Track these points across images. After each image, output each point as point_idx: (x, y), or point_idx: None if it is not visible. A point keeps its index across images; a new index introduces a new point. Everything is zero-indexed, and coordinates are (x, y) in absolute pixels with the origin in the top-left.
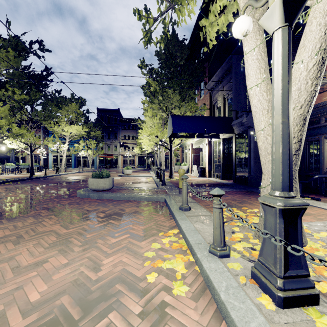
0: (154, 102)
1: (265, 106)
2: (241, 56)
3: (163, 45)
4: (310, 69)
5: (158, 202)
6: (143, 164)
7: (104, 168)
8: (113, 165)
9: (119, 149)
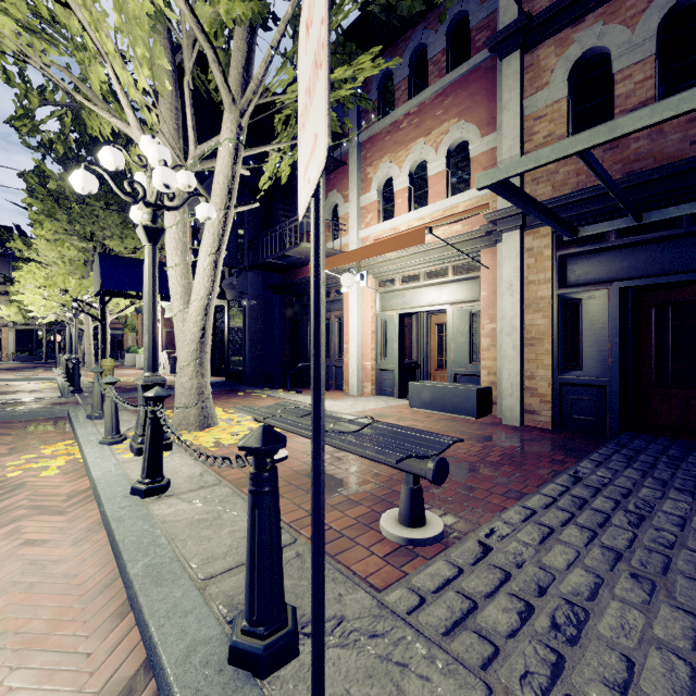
0: (57, 218)
1: (179, 291)
2: None
3: (62, 149)
4: (206, 268)
5: (54, 418)
6: (35, 350)
7: None
8: None
9: None
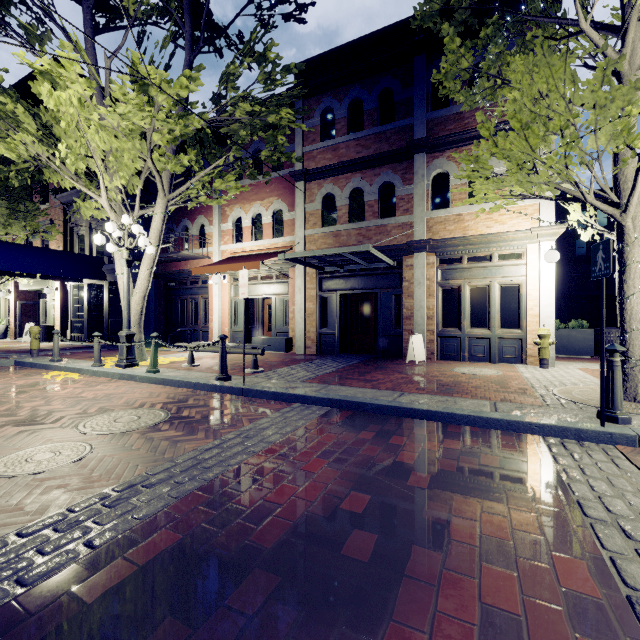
0: None
1: None
2: None
3: (17, 184)
4: (146, 276)
5: (5, 366)
6: None
7: None
8: None
9: None
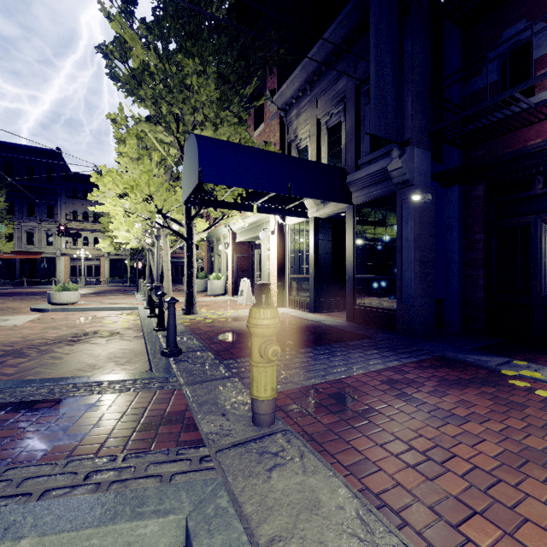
0: (140, 96)
1: None
2: None
3: None
4: None
5: None
6: (122, 275)
7: (16, 285)
8: (43, 279)
9: (59, 241)
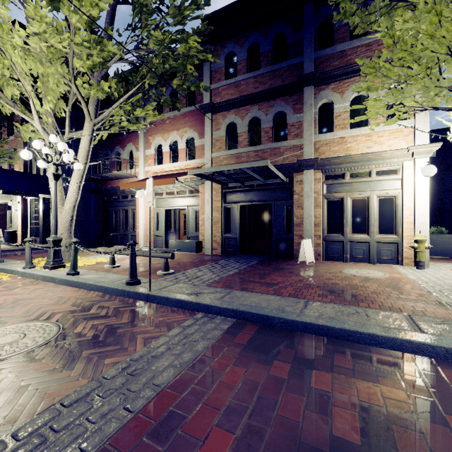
0: None
1: (58, 198)
2: (63, 126)
3: None
4: (75, 189)
5: None
6: None
7: None
8: None
9: None
